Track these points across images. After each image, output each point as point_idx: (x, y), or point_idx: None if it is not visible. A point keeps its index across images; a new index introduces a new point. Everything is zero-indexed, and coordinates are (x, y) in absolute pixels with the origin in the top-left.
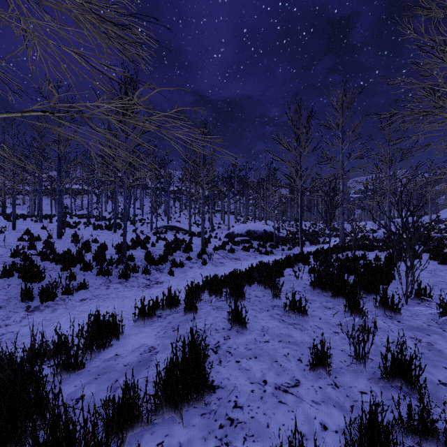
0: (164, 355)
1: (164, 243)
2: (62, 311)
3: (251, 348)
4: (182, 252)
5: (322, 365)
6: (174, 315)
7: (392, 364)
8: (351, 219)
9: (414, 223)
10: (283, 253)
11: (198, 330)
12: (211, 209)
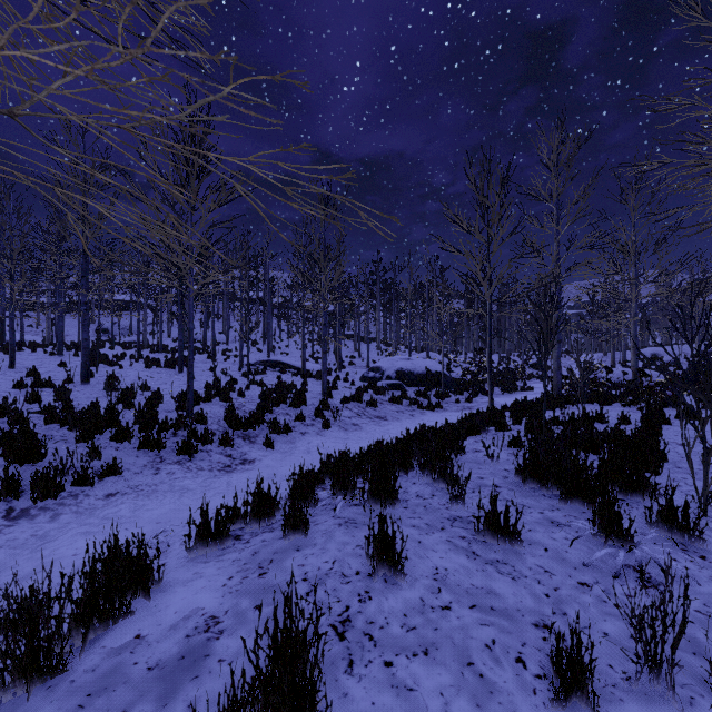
0: (234, 642)
1: (260, 390)
2: (69, 517)
3: (416, 626)
4: (289, 406)
5: (575, 683)
6: (266, 536)
7: None
8: (566, 350)
9: None
10: (458, 408)
11: (308, 574)
12: (339, 333)
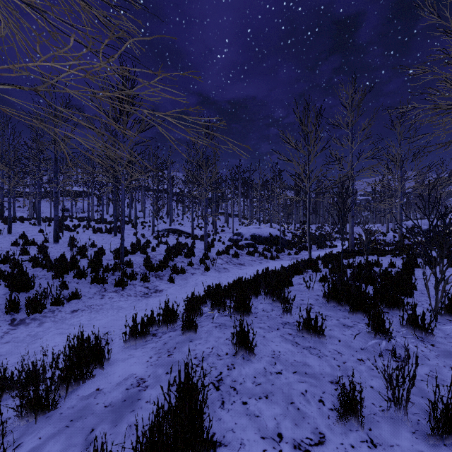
0: (155, 392)
1: (165, 247)
2: (50, 324)
3: (261, 383)
4: (184, 257)
5: (351, 412)
6: (171, 333)
7: (447, 417)
8: (358, 222)
9: (446, 229)
10: (289, 258)
11: (197, 355)
12: (215, 211)
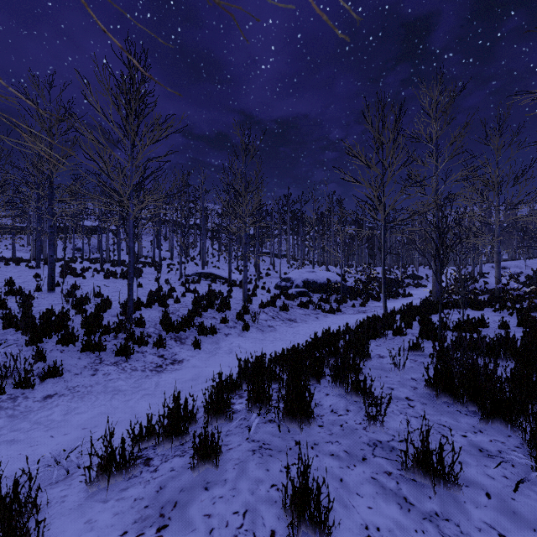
0: None
1: (193, 297)
2: (3, 422)
3: None
4: (216, 311)
5: None
6: (176, 462)
7: None
8: None
9: None
10: (354, 311)
11: (214, 534)
12: (258, 251)
